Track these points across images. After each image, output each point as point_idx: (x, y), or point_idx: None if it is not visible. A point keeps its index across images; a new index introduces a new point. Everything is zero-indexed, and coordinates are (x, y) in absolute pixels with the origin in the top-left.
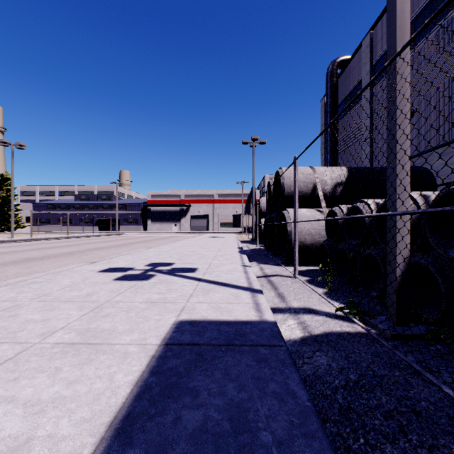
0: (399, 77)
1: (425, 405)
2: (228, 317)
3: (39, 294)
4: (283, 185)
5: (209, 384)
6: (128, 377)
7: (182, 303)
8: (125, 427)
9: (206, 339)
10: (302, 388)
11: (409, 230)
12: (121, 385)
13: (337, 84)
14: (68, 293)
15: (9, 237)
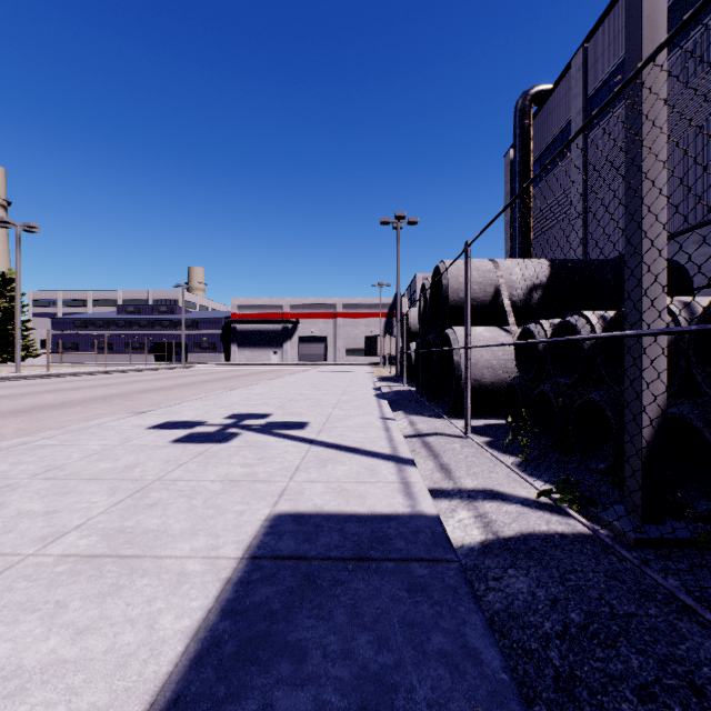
0: (648, 103)
1: (710, 674)
2: (359, 507)
3: (47, 466)
4: (446, 288)
5: (325, 635)
6: (182, 622)
7: (282, 482)
8: None
9: (320, 548)
10: (491, 644)
11: (665, 362)
12: (169, 637)
13: (530, 129)
14: (95, 464)
15: (13, 372)
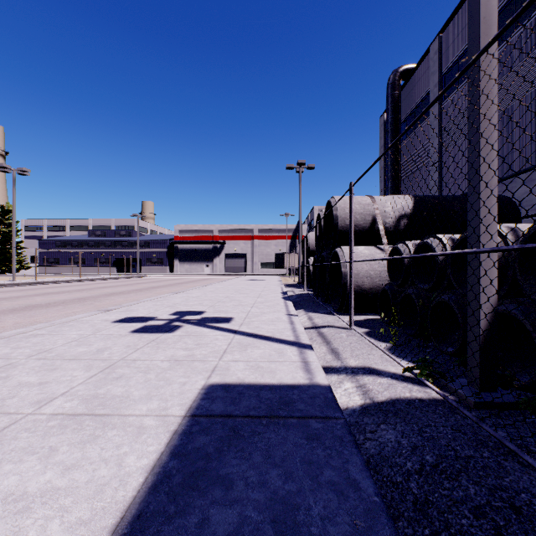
0: (484, 81)
1: (526, 498)
2: (271, 380)
3: (38, 349)
4: (336, 217)
5: (246, 470)
6: (142, 461)
7: (214, 361)
8: (134, 533)
9: (242, 409)
10: (367, 476)
11: (496, 272)
12: (132, 472)
13: (399, 97)
14: (74, 348)
15: (10, 280)
